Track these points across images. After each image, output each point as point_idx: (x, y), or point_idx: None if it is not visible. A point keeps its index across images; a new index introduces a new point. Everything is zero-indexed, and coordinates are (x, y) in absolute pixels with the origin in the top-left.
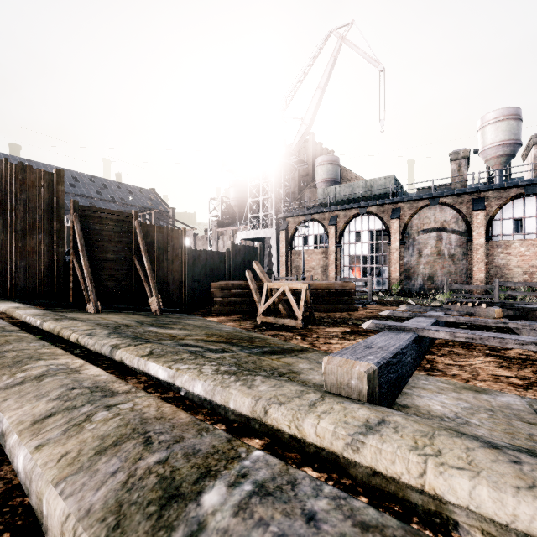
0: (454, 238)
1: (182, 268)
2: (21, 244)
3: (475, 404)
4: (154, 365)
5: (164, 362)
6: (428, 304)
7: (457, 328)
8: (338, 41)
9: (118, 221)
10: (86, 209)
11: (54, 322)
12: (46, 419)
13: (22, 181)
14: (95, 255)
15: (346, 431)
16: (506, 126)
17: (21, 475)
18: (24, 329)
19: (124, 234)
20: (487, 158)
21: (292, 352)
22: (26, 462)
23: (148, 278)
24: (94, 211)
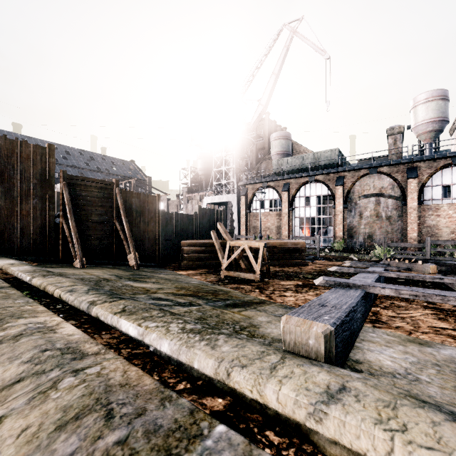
0: (390, 202)
1: (156, 228)
2: (17, 208)
3: (421, 358)
4: (126, 322)
5: (135, 320)
6: (368, 259)
7: (396, 281)
8: (290, 34)
9: (101, 188)
10: (73, 178)
11: (42, 278)
12: (14, 384)
13: (18, 154)
14: (81, 218)
15: (308, 400)
16: (435, 105)
17: None
18: (15, 284)
19: (106, 199)
20: (419, 133)
21: (251, 305)
22: None
23: (127, 238)
24: (80, 179)
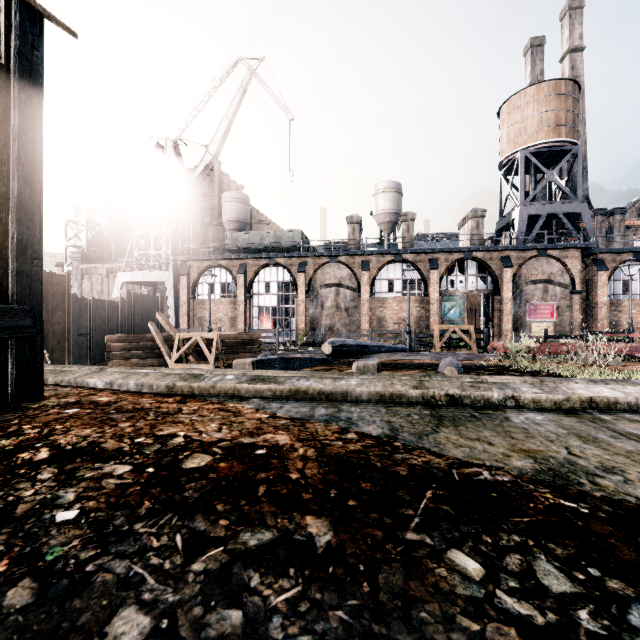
0: (349, 293)
1: (65, 319)
2: None
3: None
4: (143, 371)
5: (149, 369)
6: None
7: (331, 363)
8: (248, 73)
9: None
10: None
11: None
12: (128, 376)
13: None
14: None
15: (242, 372)
16: (392, 197)
17: (133, 388)
18: None
19: None
20: (379, 222)
21: None
22: (136, 383)
23: None
24: None
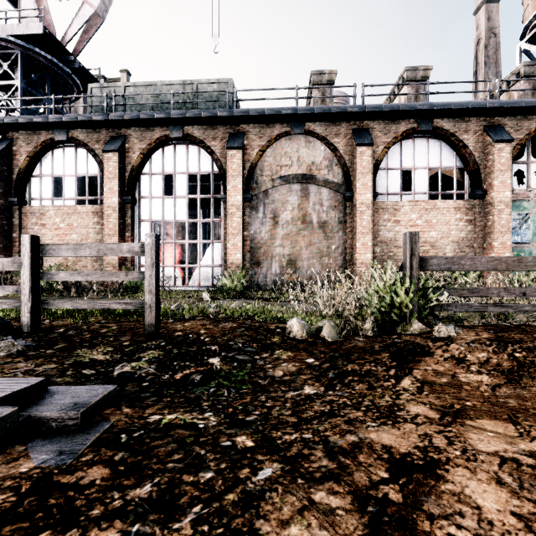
0: (326, 195)
1: None
2: None
3: None
4: None
5: None
6: None
7: None
8: None
9: None
10: None
11: None
12: None
13: None
14: None
15: None
16: None
17: None
18: None
19: None
20: None
21: None
22: None
23: None
24: None
